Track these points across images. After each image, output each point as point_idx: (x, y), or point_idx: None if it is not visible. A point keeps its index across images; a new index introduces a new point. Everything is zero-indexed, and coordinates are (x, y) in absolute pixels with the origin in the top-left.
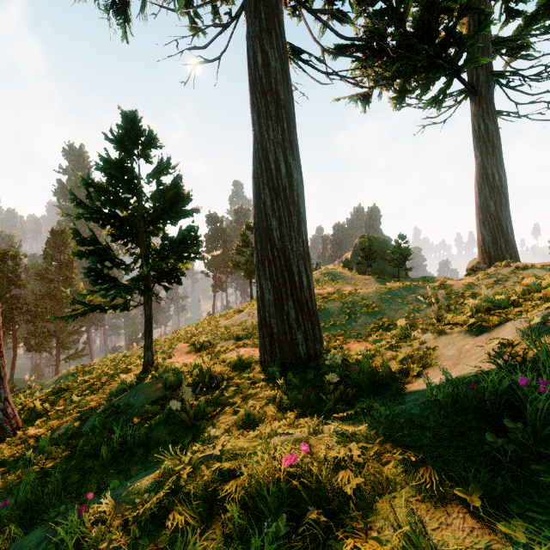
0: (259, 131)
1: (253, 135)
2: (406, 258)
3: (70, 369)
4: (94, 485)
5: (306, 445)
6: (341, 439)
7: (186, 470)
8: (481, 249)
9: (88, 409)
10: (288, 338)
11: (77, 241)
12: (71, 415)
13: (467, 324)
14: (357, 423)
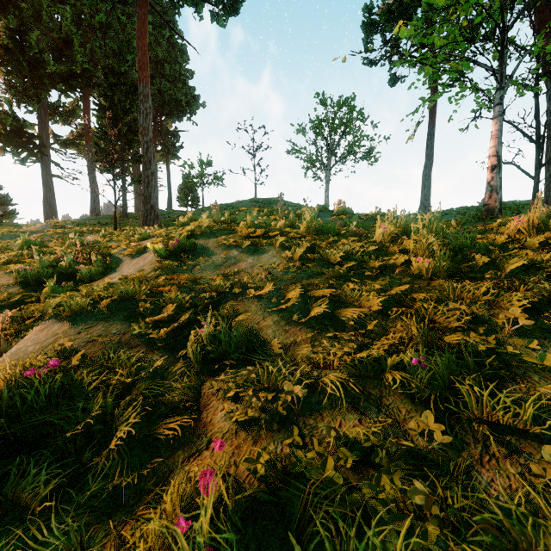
0: (46, 194)
1: (44, 194)
2: None
3: None
4: None
5: None
6: None
7: None
8: None
9: None
10: None
11: None
12: None
13: None
14: None
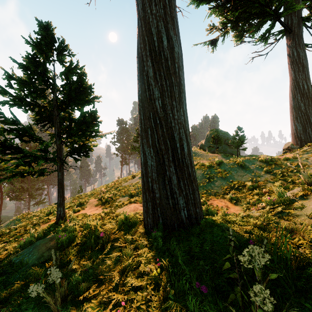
0: (143, 8)
1: (137, 15)
2: (243, 142)
3: (18, 216)
4: None
5: None
6: None
7: None
8: (294, 135)
9: None
10: (170, 203)
11: (1, 121)
12: None
13: None
14: None
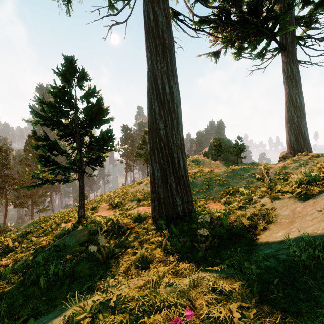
0: (151, 64)
1: (147, 67)
2: (242, 151)
3: (35, 219)
4: (28, 312)
5: (190, 310)
6: (219, 297)
7: (84, 321)
8: (288, 145)
9: (39, 247)
10: (170, 201)
11: (35, 138)
12: (30, 250)
13: (295, 192)
14: (230, 277)
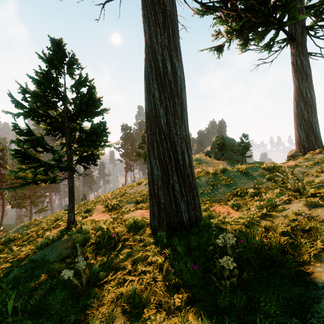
0: (149, 37)
1: (145, 42)
2: (248, 149)
3: (25, 222)
4: None
5: None
6: None
7: None
8: (298, 143)
9: (16, 260)
10: (173, 207)
11: (16, 132)
12: (7, 263)
13: None
14: None
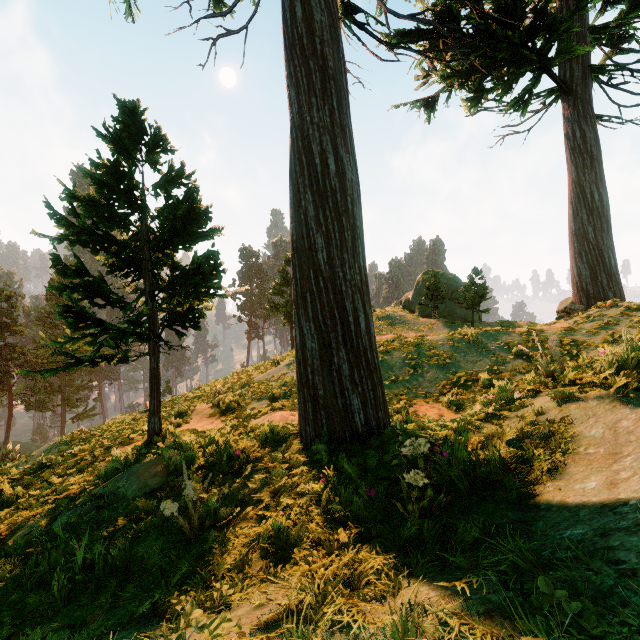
0: (299, 112)
1: (291, 119)
2: (482, 297)
3: (63, 436)
4: None
5: None
6: None
7: None
8: (577, 286)
9: (64, 499)
10: (339, 403)
11: (58, 270)
12: (46, 505)
13: (615, 386)
14: (497, 613)
